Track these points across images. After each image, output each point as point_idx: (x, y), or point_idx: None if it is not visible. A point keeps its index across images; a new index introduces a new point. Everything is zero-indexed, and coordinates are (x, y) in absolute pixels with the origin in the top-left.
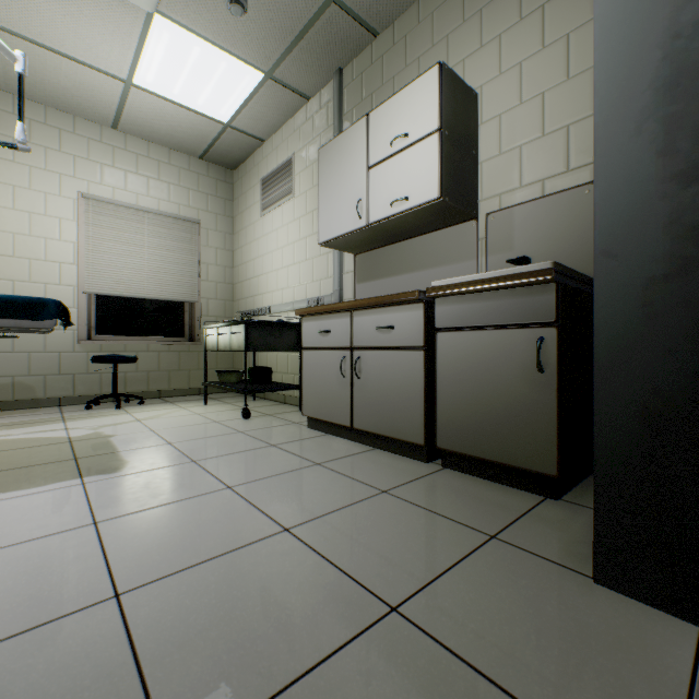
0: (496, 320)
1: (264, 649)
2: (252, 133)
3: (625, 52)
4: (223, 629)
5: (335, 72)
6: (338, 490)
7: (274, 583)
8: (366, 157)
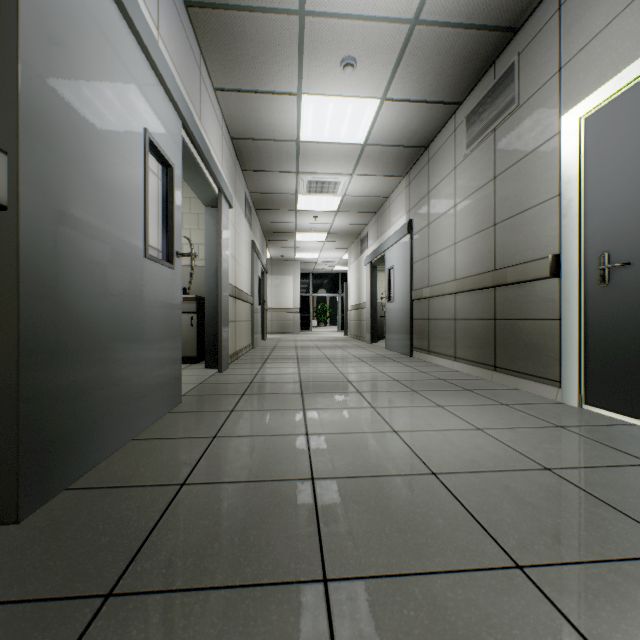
0: None
1: None
2: None
3: (211, 261)
4: None
5: None
6: None
7: None
8: None
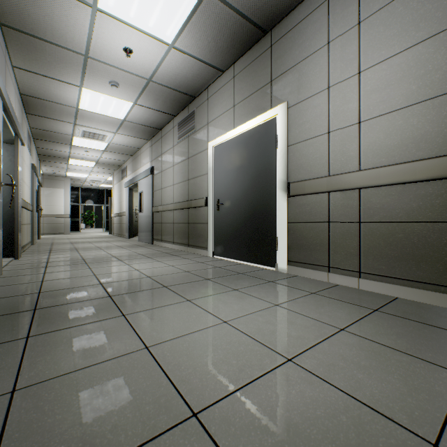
0: None
1: None
2: None
3: (5, 181)
4: None
5: None
6: None
7: None
8: None
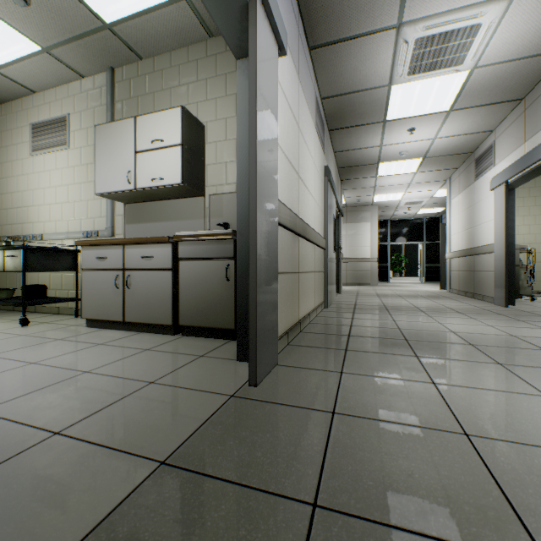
0: (209, 255)
1: (89, 404)
2: (23, 83)
3: (246, 159)
4: (63, 405)
5: (109, 68)
6: (117, 353)
7: (87, 388)
8: (134, 144)
